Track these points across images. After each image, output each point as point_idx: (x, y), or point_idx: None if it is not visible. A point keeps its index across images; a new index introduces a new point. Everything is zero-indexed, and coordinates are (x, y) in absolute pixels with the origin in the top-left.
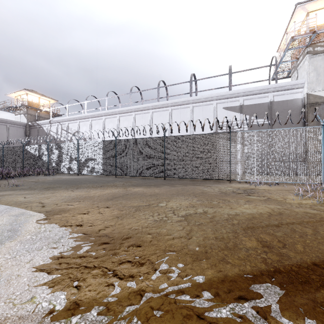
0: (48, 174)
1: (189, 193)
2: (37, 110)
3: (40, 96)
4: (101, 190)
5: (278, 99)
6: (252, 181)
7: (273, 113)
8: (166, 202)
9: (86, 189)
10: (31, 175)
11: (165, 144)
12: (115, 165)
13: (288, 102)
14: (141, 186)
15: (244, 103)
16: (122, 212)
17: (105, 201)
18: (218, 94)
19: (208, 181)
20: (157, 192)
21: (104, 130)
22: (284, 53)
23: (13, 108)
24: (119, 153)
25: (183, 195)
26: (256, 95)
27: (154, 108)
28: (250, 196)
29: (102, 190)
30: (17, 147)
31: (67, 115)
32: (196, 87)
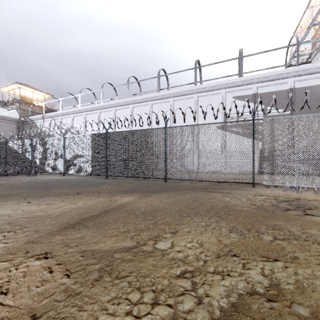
0: (28, 174)
1: (206, 208)
2: (31, 105)
3: (33, 91)
4: (73, 200)
5: (300, 85)
6: (282, 185)
7: (293, 101)
8: (171, 237)
9: (52, 199)
10: (10, 175)
11: (167, 137)
12: (105, 163)
13: (312, 88)
14: (134, 192)
15: (258, 90)
16: (64, 286)
17: (56, 232)
18: (227, 82)
19: (223, 185)
20: (156, 206)
21: (99, 125)
22: (308, 30)
23: (5, 102)
24: (110, 149)
25: (198, 214)
26: (273, 82)
27: (153, 99)
28: (315, 218)
29: (74, 200)
30: (0, 142)
31: (60, 109)
32: (201, 76)
